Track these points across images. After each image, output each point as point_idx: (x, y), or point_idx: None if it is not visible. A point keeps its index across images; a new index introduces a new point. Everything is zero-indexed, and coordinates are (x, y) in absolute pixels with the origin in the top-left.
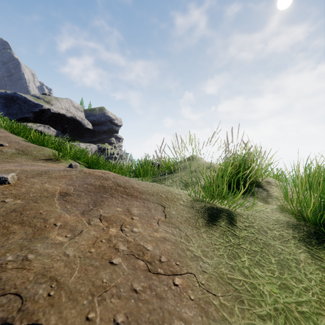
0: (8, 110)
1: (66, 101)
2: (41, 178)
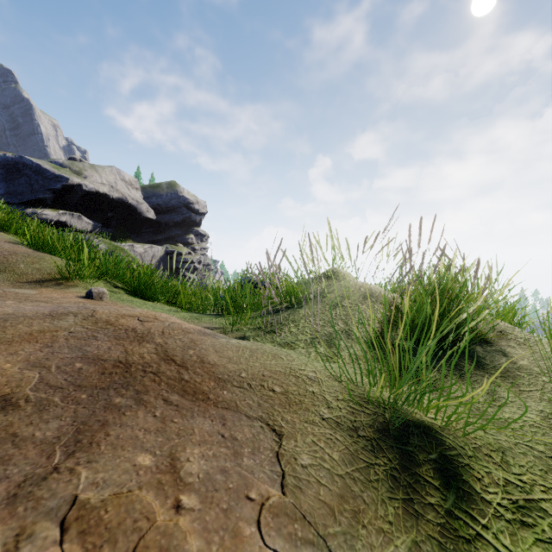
0: (8, 186)
1: (110, 172)
2: None
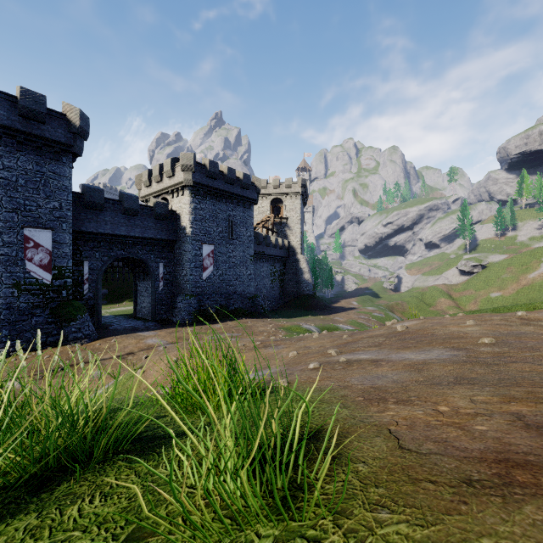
0: None
1: None
2: None
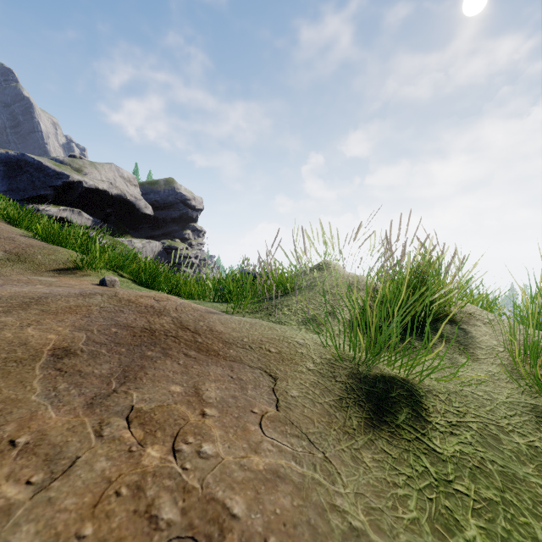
0: (11, 183)
1: (110, 169)
2: (24, 314)
